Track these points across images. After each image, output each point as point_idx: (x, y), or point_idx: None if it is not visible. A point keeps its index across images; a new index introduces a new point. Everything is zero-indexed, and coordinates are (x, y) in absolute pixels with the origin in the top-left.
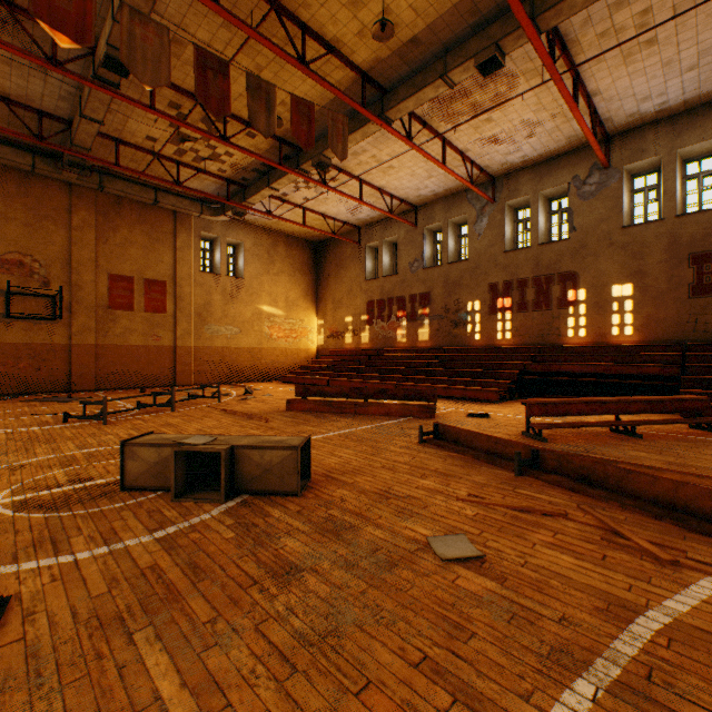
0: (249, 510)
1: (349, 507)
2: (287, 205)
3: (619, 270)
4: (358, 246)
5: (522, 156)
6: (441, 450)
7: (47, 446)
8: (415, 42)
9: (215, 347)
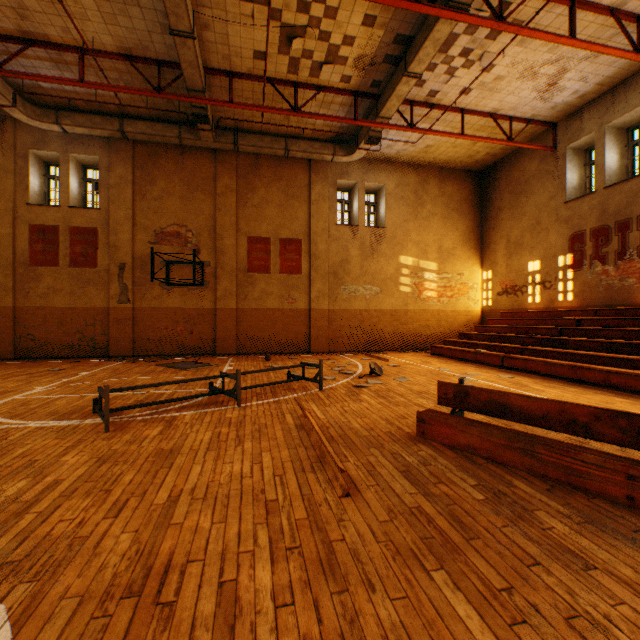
0: None
1: None
2: (437, 113)
3: None
4: (551, 153)
5: None
6: None
7: None
8: None
9: (351, 310)
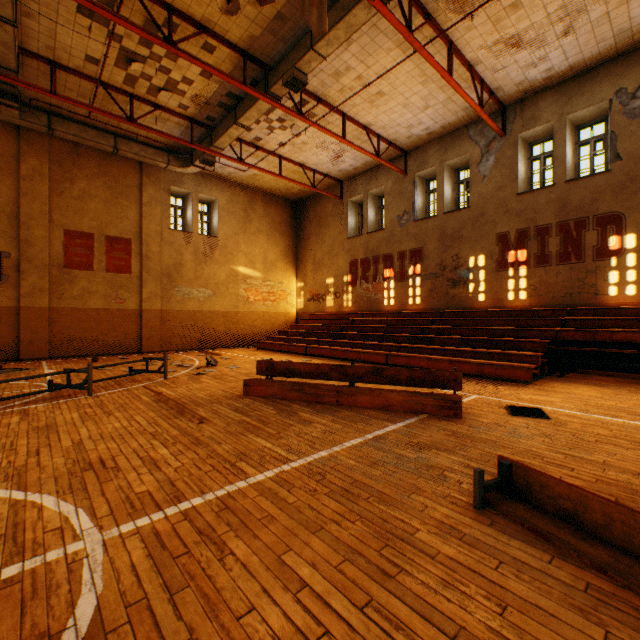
0: None
1: None
2: (262, 153)
3: None
4: (340, 201)
5: (547, 69)
6: (546, 549)
7: None
8: None
9: (186, 311)
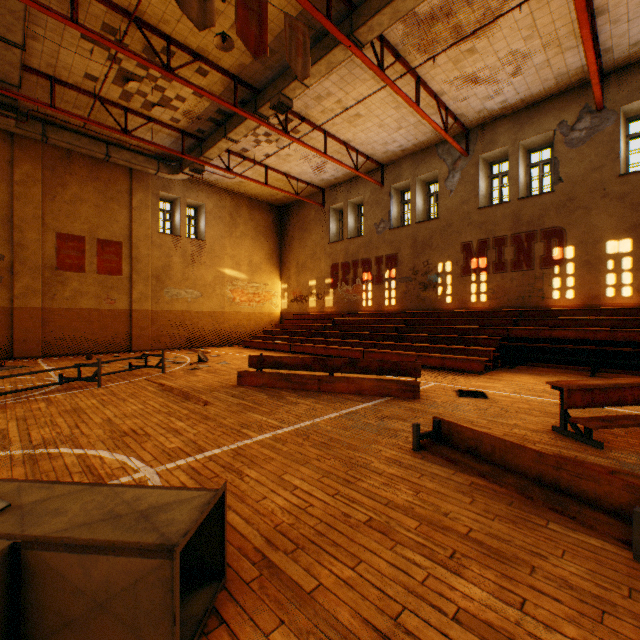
0: None
1: None
2: (248, 163)
3: (615, 224)
4: (322, 208)
5: (502, 101)
6: (453, 468)
7: None
8: None
9: (174, 311)
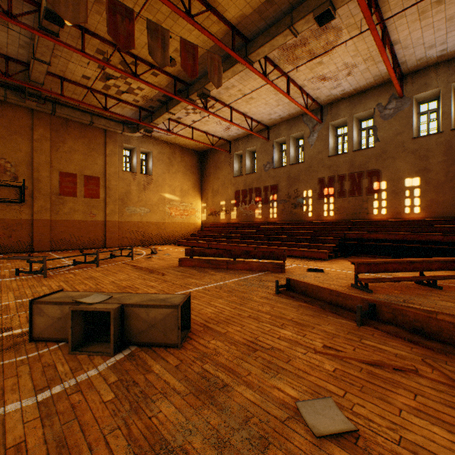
0: (133, 364)
1: (222, 361)
2: (181, 125)
3: (410, 168)
4: (229, 154)
5: (342, 90)
6: (293, 300)
7: None
8: (270, 2)
9: (132, 221)
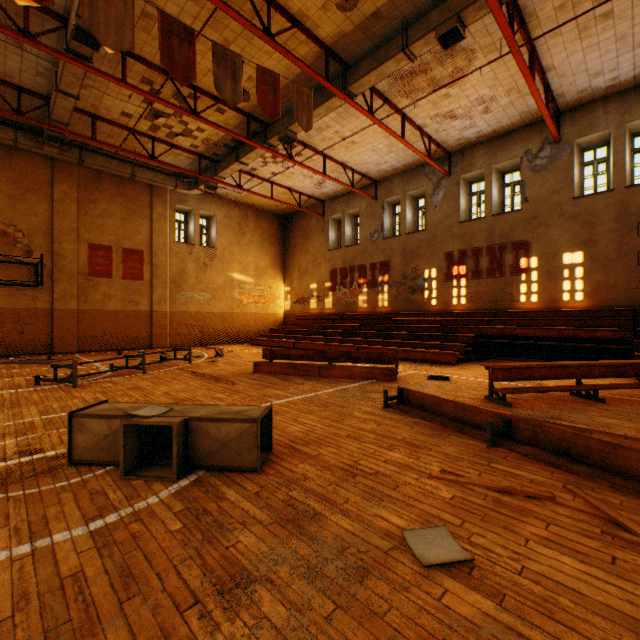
0: (203, 490)
1: (313, 487)
2: (256, 179)
3: (569, 239)
4: (322, 218)
5: (477, 131)
6: (406, 415)
7: (9, 412)
8: (377, 16)
9: (189, 312)
